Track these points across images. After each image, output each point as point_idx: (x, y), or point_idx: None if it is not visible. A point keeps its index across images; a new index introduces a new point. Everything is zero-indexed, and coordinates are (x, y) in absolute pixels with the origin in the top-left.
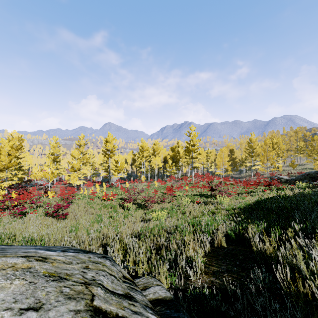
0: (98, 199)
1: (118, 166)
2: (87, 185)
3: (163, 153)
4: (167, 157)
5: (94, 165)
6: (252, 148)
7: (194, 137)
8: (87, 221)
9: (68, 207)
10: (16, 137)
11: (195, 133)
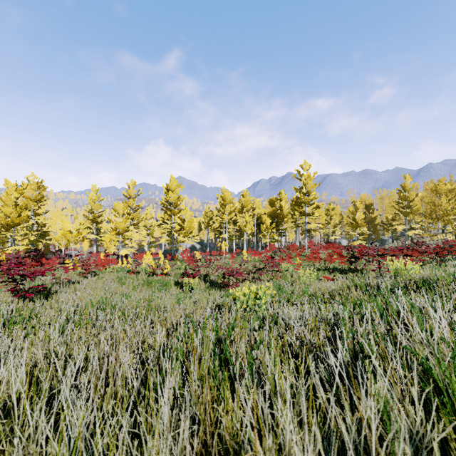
0: (144, 275)
1: (183, 226)
2: (138, 256)
3: (256, 211)
4: (263, 217)
5: (152, 229)
6: (406, 201)
7: (307, 180)
8: (75, 307)
9: (44, 274)
10: (33, 183)
11: (310, 175)
